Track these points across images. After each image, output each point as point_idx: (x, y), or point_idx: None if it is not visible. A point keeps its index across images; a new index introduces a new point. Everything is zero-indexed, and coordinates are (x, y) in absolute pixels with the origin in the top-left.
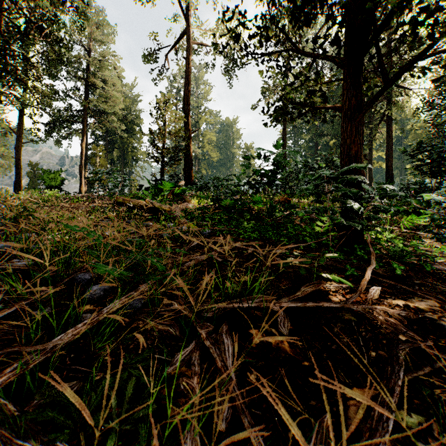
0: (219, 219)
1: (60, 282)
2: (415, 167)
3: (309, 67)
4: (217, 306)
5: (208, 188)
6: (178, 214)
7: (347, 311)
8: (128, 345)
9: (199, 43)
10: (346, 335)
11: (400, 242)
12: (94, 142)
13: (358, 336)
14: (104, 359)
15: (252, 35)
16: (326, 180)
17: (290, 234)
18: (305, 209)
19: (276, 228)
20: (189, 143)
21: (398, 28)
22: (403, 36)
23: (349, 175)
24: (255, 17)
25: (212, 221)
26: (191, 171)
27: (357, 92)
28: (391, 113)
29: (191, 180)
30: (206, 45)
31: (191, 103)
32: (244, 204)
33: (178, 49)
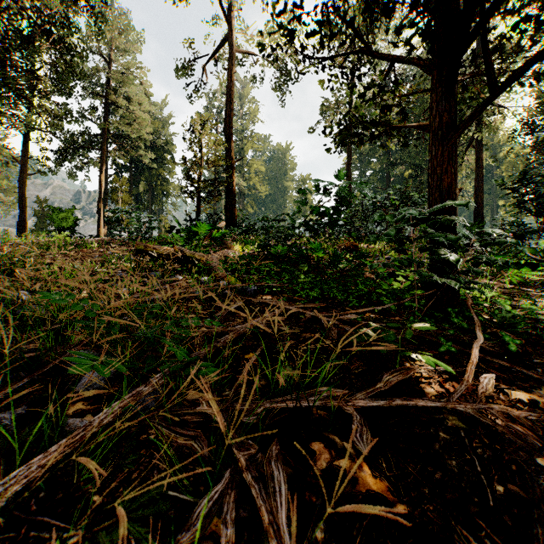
0: (268, 270)
1: (41, 370)
2: (516, 204)
3: (385, 75)
4: (263, 406)
5: (254, 230)
6: (216, 264)
7: (450, 411)
8: (130, 472)
9: (244, 51)
10: (454, 453)
11: (507, 303)
12: (116, 174)
13: (472, 457)
14: (90, 500)
15: (311, 34)
16: (413, 223)
17: (360, 292)
18: (376, 257)
19: (342, 284)
20: (232, 174)
21: (515, 13)
22: (512, 30)
23: (442, 216)
24: (315, 8)
25: (259, 274)
26: (234, 208)
27: (450, 105)
28: (481, 137)
29: (234, 220)
30: (253, 54)
31: (234, 126)
32: (301, 252)
33: (218, 59)
